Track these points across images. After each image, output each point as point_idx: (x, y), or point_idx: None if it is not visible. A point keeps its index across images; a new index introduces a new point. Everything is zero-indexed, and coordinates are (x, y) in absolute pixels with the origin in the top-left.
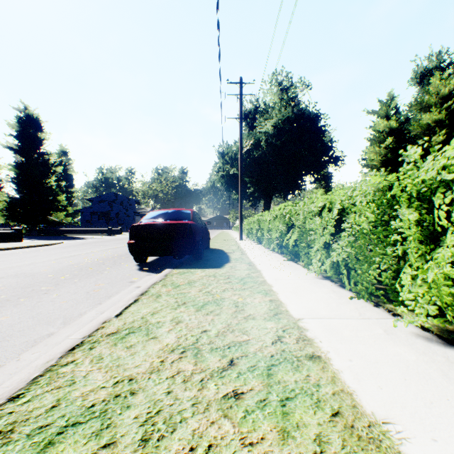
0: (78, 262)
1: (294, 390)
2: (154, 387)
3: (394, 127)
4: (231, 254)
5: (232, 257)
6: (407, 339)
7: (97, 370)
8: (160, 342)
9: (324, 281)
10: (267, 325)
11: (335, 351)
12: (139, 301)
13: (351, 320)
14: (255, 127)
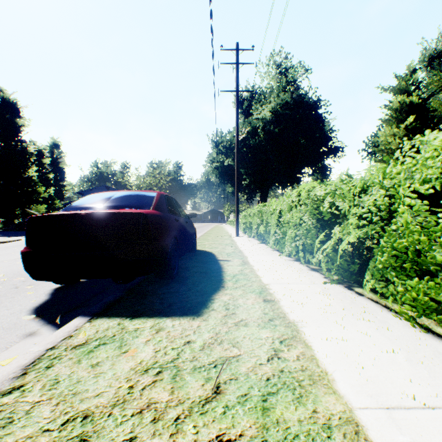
0: None
1: None
2: None
3: (416, 104)
4: (226, 263)
5: (227, 270)
6: None
7: None
8: None
9: None
10: None
11: None
12: None
13: None
14: (250, 115)
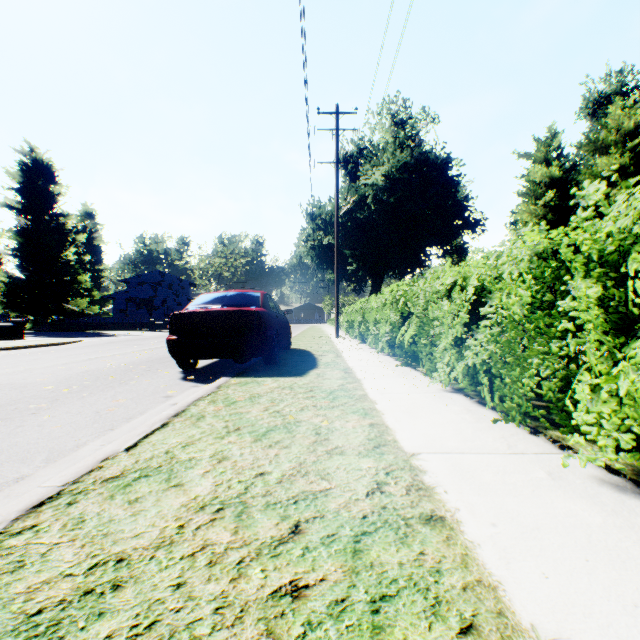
0: (96, 367)
1: (396, 581)
2: (157, 575)
3: (557, 176)
4: (321, 356)
5: (321, 360)
6: (585, 487)
7: (68, 543)
8: (186, 492)
9: (455, 395)
10: (362, 464)
11: (468, 508)
12: (168, 426)
13: (495, 455)
14: (358, 177)
